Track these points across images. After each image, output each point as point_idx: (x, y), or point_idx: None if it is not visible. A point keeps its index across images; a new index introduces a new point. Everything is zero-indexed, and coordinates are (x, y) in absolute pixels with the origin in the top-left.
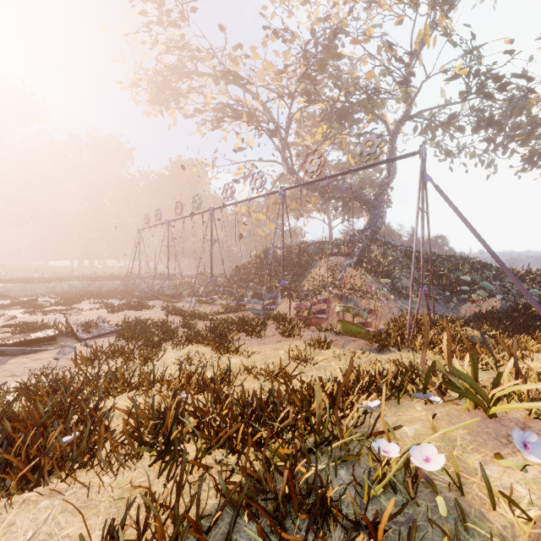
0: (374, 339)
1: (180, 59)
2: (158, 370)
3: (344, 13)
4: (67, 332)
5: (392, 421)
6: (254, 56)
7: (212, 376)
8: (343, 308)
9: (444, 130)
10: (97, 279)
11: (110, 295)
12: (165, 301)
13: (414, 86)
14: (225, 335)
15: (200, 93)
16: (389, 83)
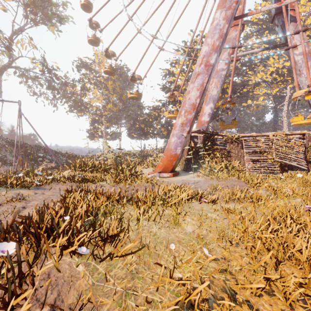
0: None
1: None
2: None
3: None
4: None
5: None
6: None
7: None
8: None
9: (32, 81)
10: None
11: None
12: None
13: (15, 55)
14: None
15: None
16: None
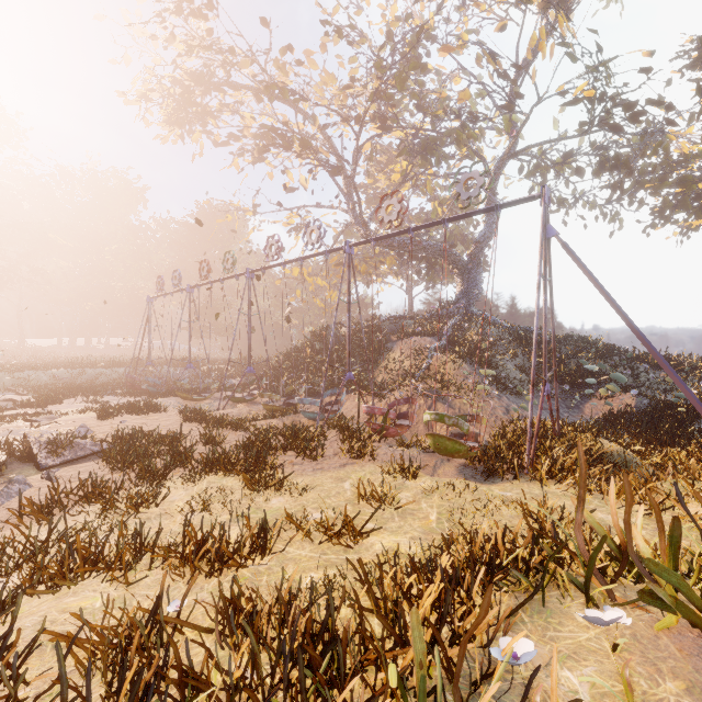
0: (478, 458)
1: (207, 64)
2: (154, 525)
3: (430, 13)
4: (23, 455)
5: (544, 656)
6: (310, 64)
7: (239, 534)
8: (435, 417)
9: (557, 172)
10: (91, 366)
11: (107, 390)
12: (184, 398)
13: (522, 112)
14: (264, 457)
15: (236, 112)
16: (488, 107)
